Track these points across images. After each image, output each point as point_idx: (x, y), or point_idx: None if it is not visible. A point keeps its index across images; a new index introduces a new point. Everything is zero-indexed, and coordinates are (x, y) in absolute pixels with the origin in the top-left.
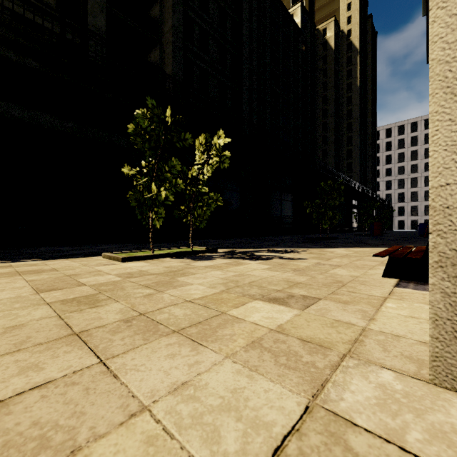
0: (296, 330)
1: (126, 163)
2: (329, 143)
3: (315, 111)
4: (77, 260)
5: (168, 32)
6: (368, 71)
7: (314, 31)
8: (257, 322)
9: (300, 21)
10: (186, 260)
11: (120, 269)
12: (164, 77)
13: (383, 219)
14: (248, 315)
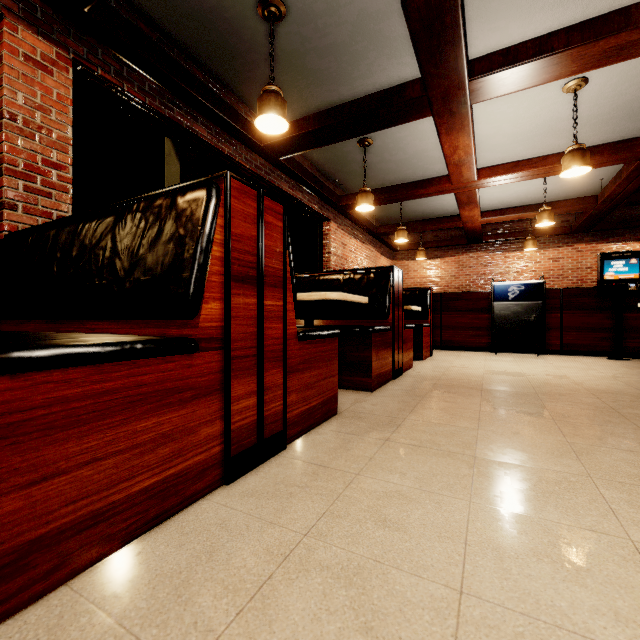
0: None
1: None
2: None
3: None
4: None
5: None
6: None
7: None
8: None
9: None
10: None
11: None
12: None
13: None
14: None
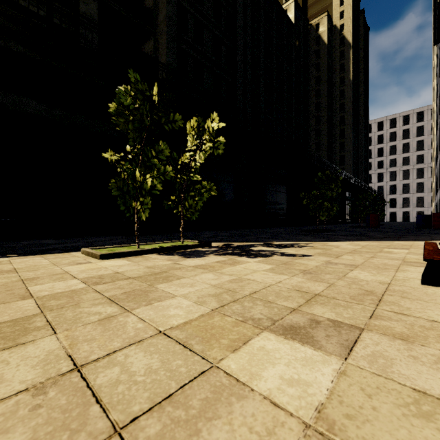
0: (359, 431)
1: (118, 153)
2: (322, 136)
3: (308, 104)
4: (51, 256)
5: (162, 22)
6: (360, 65)
7: (307, 26)
8: (274, 396)
9: (294, 16)
10: (175, 257)
11: (92, 270)
12: (157, 65)
13: (378, 211)
14: (257, 374)
